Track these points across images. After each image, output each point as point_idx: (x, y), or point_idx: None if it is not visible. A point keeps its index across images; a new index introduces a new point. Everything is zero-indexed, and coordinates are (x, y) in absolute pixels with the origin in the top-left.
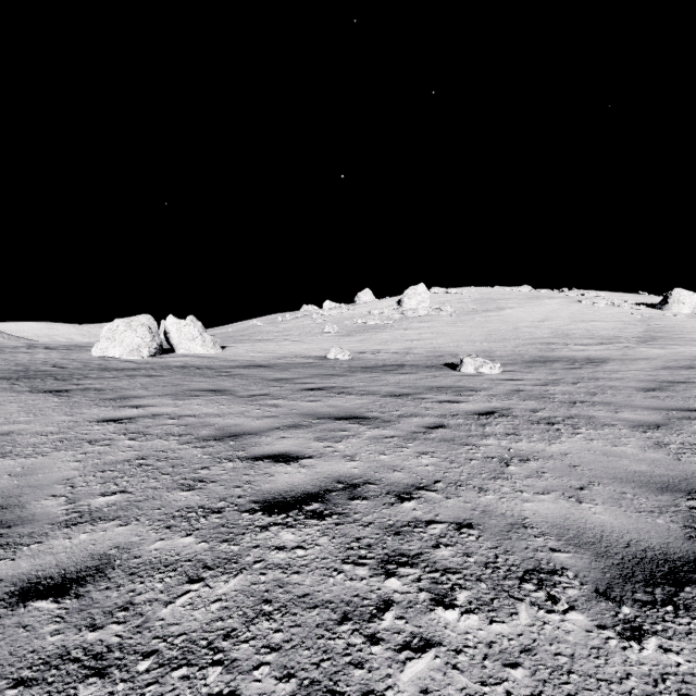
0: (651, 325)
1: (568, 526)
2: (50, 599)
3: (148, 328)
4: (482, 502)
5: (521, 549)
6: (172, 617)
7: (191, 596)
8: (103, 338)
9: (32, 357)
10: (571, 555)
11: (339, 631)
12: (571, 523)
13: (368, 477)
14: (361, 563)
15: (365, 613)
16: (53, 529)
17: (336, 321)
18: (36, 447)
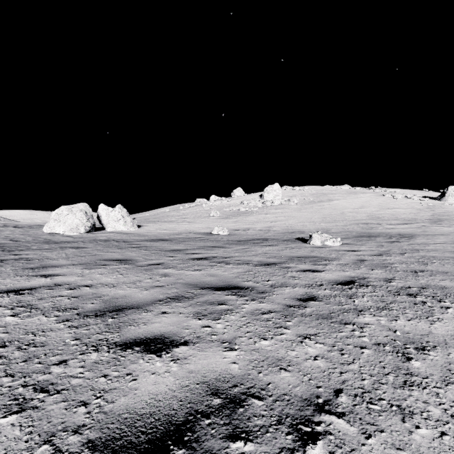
0: (436, 211)
1: None
2: None
3: (84, 213)
4: (421, 449)
5: None
6: None
7: None
8: (52, 220)
9: None
10: None
11: None
12: None
13: (250, 383)
14: None
15: None
16: None
17: (218, 208)
18: None
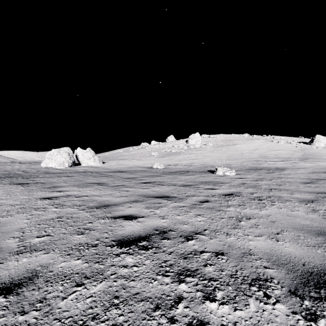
0: (306, 152)
1: (272, 254)
2: (2, 296)
3: (68, 154)
4: (228, 241)
5: (249, 267)
6: (65, 306)
7: (77, 294)
8: (47, 158)
9: (12, 167)
10: (275, 270)
11: (154, 315)
12: (274, 252)
13: (171, 228)
14: (166, 275)
15: (168, 304)
16: (10, 255)
17: (157, 150)
18: (8, 212)
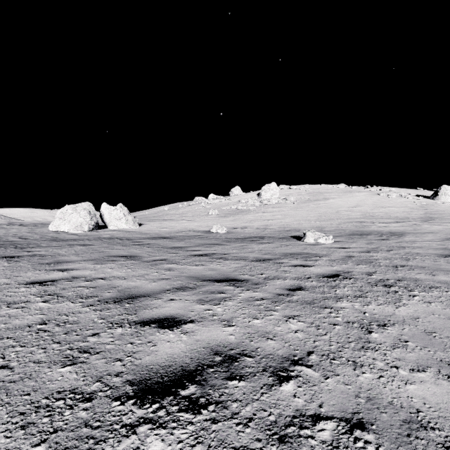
0: (428, 210)
1: None
2: None
3: (88, 212)
4: (362, 384)
5: None
6: None
7: None
8: (57, 218)
9: (7, 231)
10: None
11: None
12: None
13: (244, 347)
14: None
15: None
16: None
17: (217, 207)
18: None
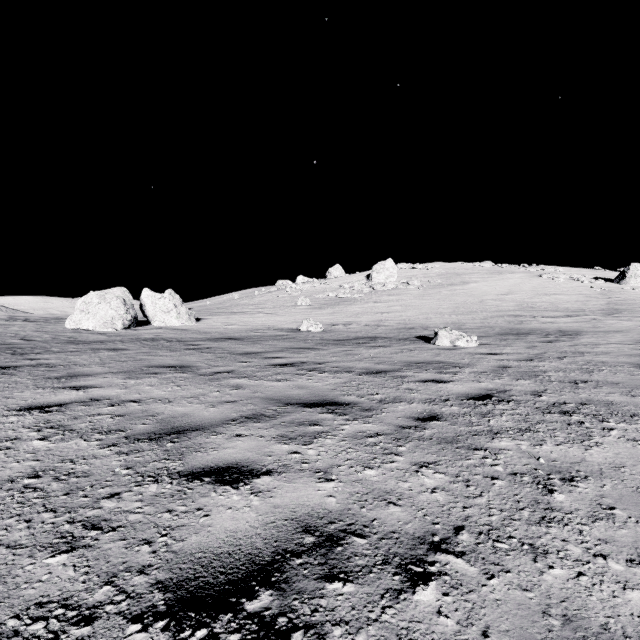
0: (612, 298)
1: None
2: None
3: (122, 301)
4: (552, 590)
5: None
6: None
7: None
8: (77, 311)
9: (5, 329)
10: None
11: None
12: None
13: (351, 519)
14: None
15: None
16: None
17: (309, 294)
18: None
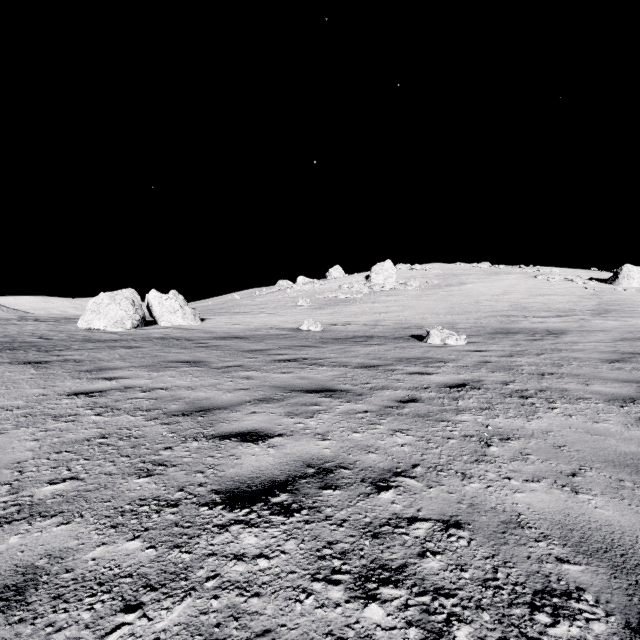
0: (604, 299)
1: (570, 526)
2: None
3: (131, 302)
4: (467, 493)
5: (523, 559)
6: None
7: (123, 634)
8: (89, 311)
9: (21, 328)
10: (583, 567)
11: None
12: (573, 521)
13: (340, 460)
14: (335, 581)
15: None
16: None
17: (309, 295)
18: None
